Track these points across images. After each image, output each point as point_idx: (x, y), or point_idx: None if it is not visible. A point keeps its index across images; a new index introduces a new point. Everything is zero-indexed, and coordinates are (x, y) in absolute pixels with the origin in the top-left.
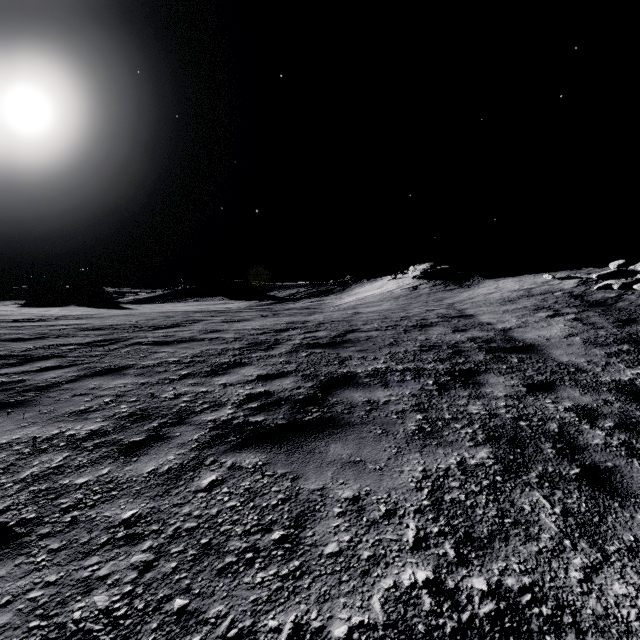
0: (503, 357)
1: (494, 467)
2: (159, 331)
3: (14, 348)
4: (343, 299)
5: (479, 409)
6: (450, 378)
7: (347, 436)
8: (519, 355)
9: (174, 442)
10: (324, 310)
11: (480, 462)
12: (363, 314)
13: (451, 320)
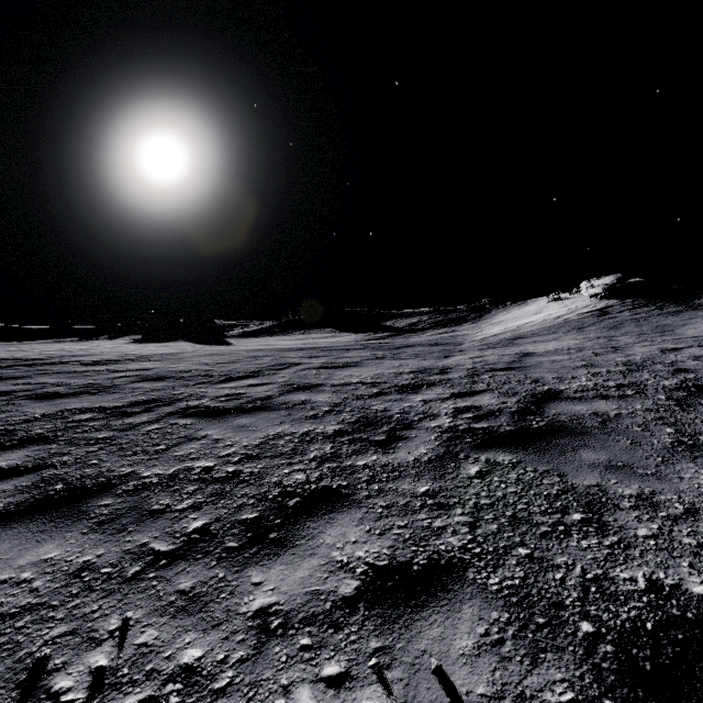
0: None
1: None
2: (228, 384)
3: (19, 415)
4: (484, 329)
5: None
6: None
7: None
8: None
9: None
10: (465, 347)
11: None
12: (539, 356)
13: None
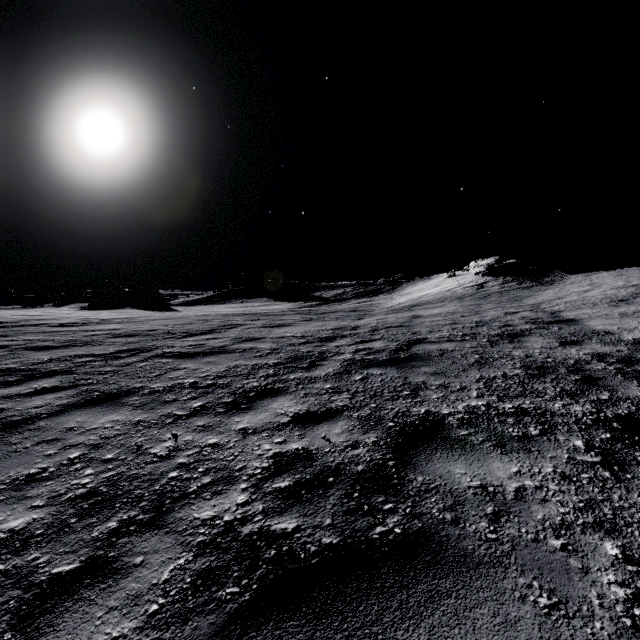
0: None
1: None
2: (190, 338)
3: (30, 359)
4: (394, 299)
5: None
6: (610, 435)
7: (473, 610)
8: None
9: (122, 588)
10: (375, 312)
11: None
12: (424, 318)
13: (548, 327)
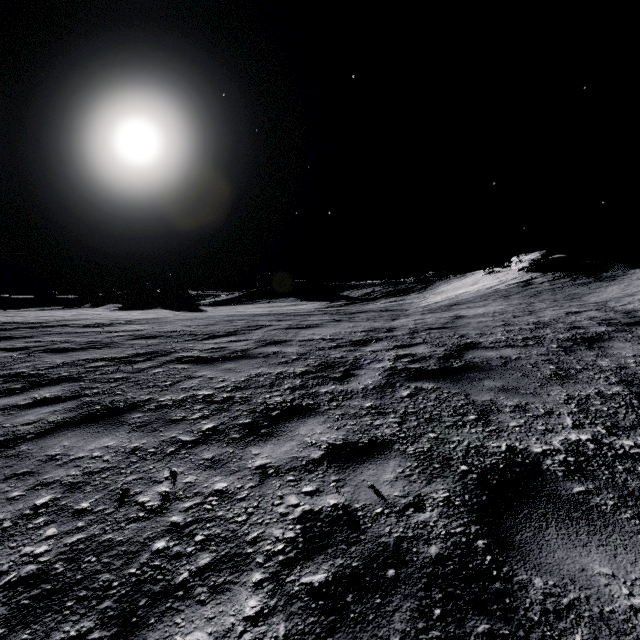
0: None
1: None
2: (211, 341)
3: (43, 363)
4: (428, 298)
5: None
6: None
7: None
8: None
9: None
10: (410, 312)
11: None
12: (469, 318)
13: (630, 329)
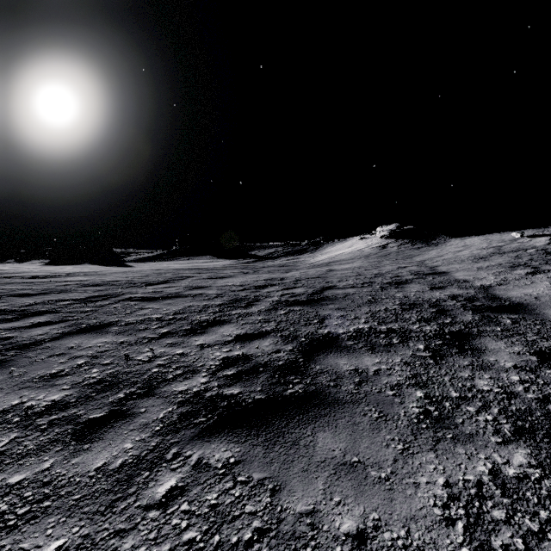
0: (493, 317)
1: (545, 483)
2: (149, 287)
3: (18, 303)
4: (316, 257)
5: (490, 385)
6: (442, 342)
7: (337, 420)
8: (510, 315)
9: (136, 422)
10: (300, 267)
11: (521, 473)
12: (337, 271)
13: (425, 277)
